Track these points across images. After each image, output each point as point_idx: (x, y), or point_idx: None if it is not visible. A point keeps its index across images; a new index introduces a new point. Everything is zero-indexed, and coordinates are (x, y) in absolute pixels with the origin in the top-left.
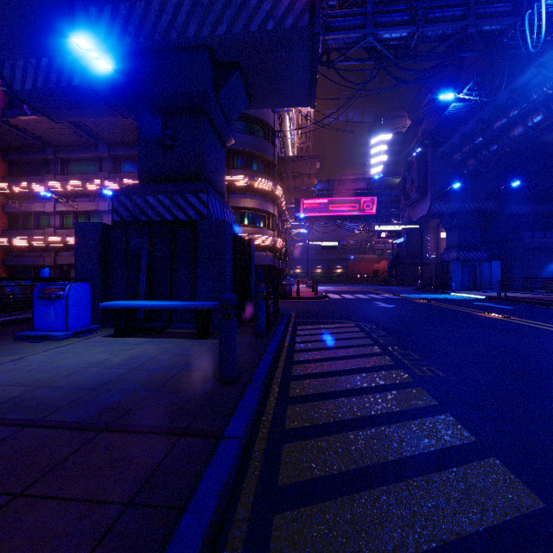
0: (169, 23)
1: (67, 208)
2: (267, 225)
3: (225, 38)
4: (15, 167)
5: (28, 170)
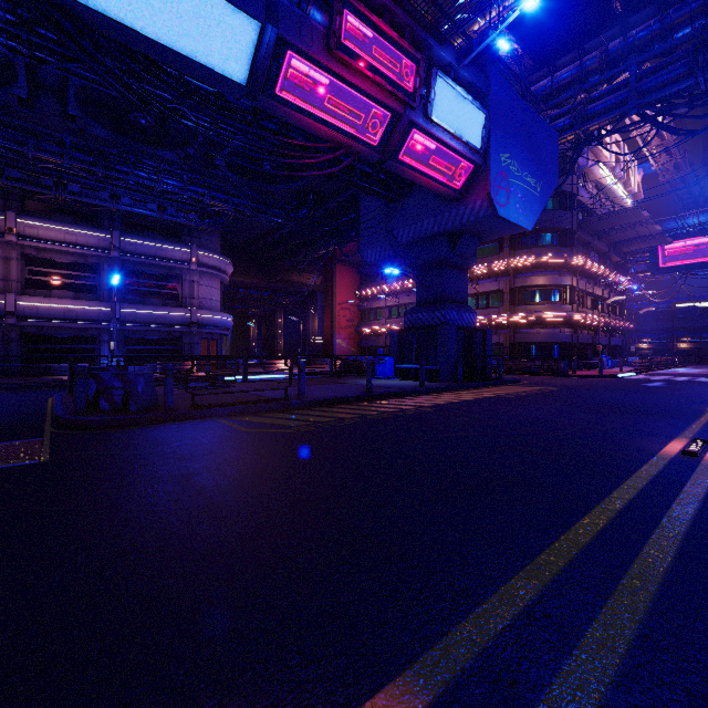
0: (426, 229)
1: (393, 303)
2: (563, 298)
3: (451, 228)
4: (363, 277)
5: (370, 278)
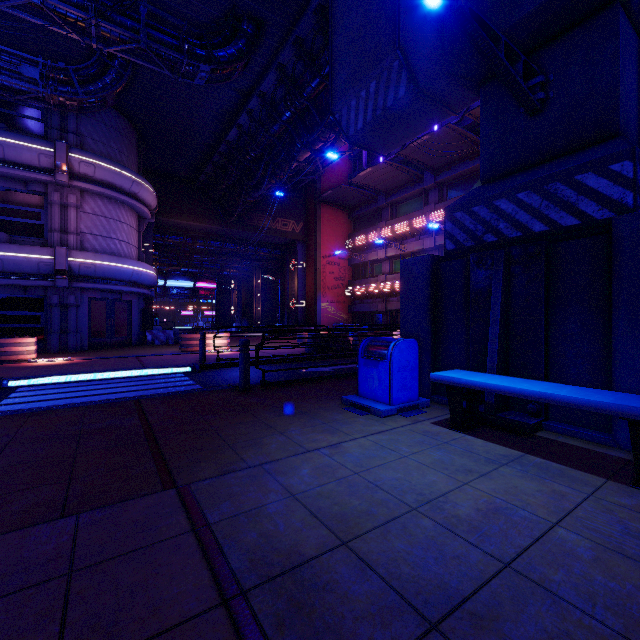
0: None
1: (395, 252)
2: None
3: None
4: (357, 223)
5: (365, 223)
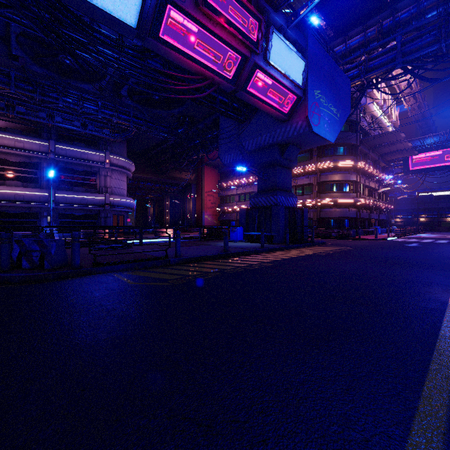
0: (264, 141)
1: (241, 192)
2: (351, 189)
3: (281, 140)
4: (222, 175)
5: (226, 176)
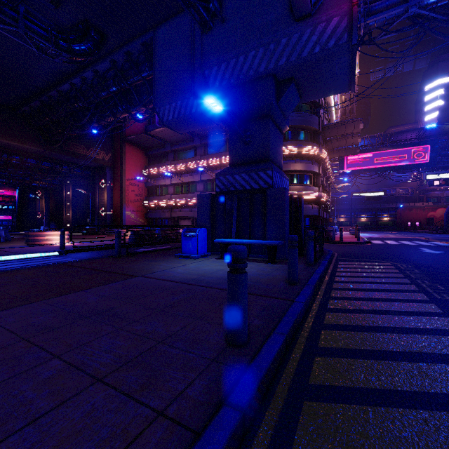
0: (249, 67)
1: (177, 181)
2: (313, 182)
3: (284, 66)
4: (151, 159)
5: (157, 160)
